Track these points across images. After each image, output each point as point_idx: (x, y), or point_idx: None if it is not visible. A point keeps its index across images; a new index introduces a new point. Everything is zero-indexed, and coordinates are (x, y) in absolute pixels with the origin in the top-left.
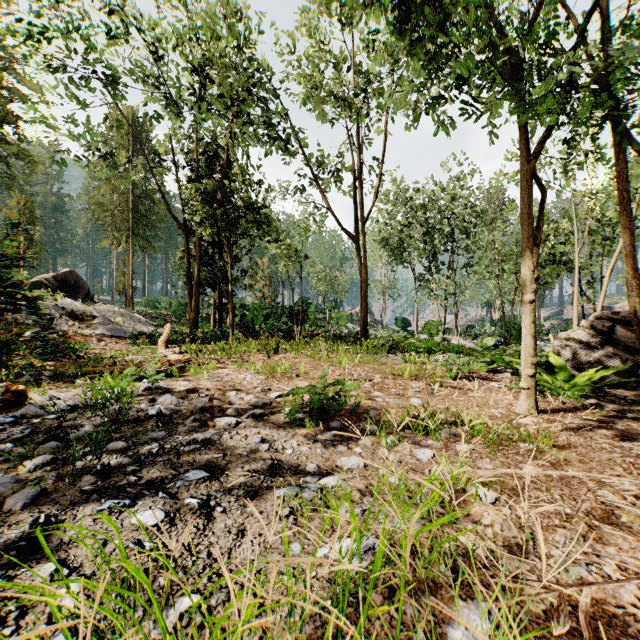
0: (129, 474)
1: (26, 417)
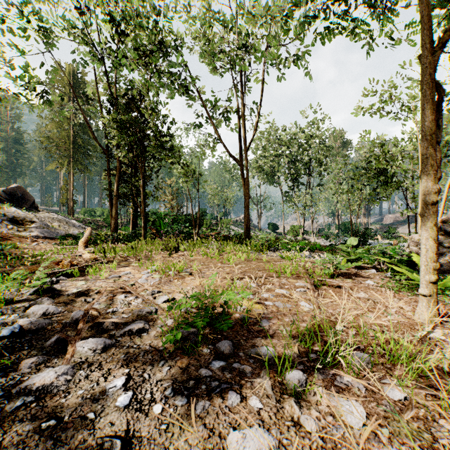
0: None
1: None
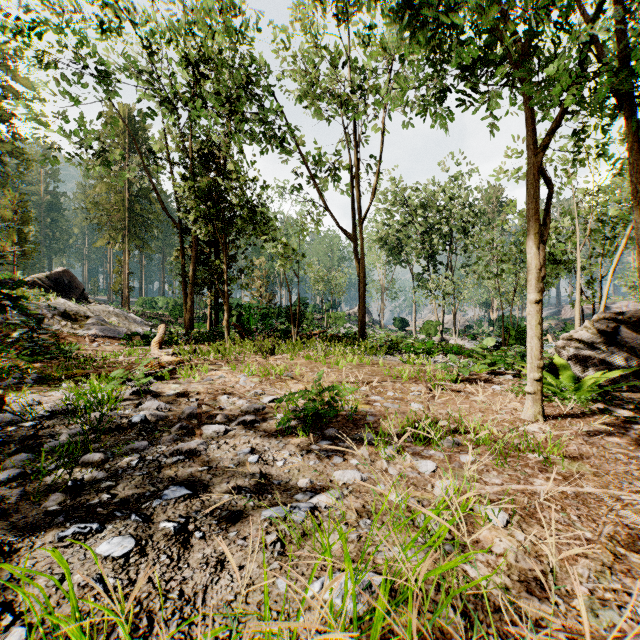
0: (102, 491)
1: (1, 425)
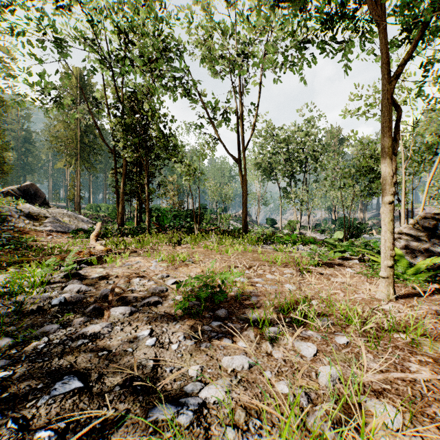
0: None
1: None
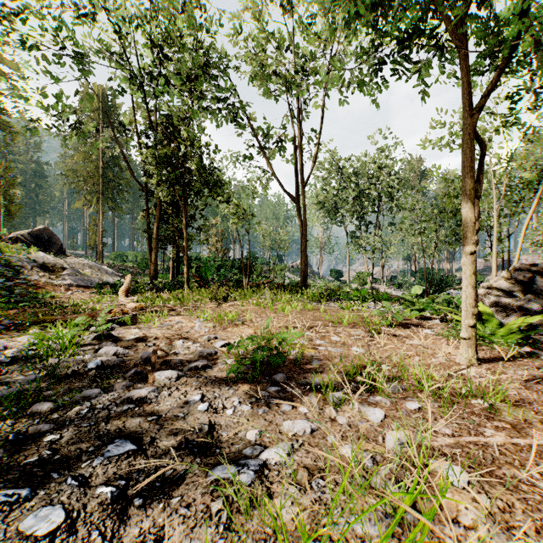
0: (45, 446)
1: None
